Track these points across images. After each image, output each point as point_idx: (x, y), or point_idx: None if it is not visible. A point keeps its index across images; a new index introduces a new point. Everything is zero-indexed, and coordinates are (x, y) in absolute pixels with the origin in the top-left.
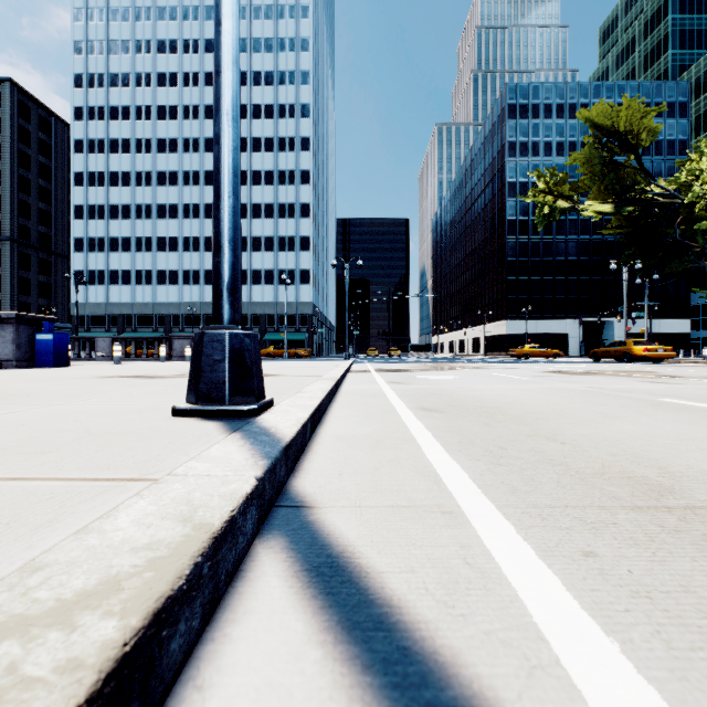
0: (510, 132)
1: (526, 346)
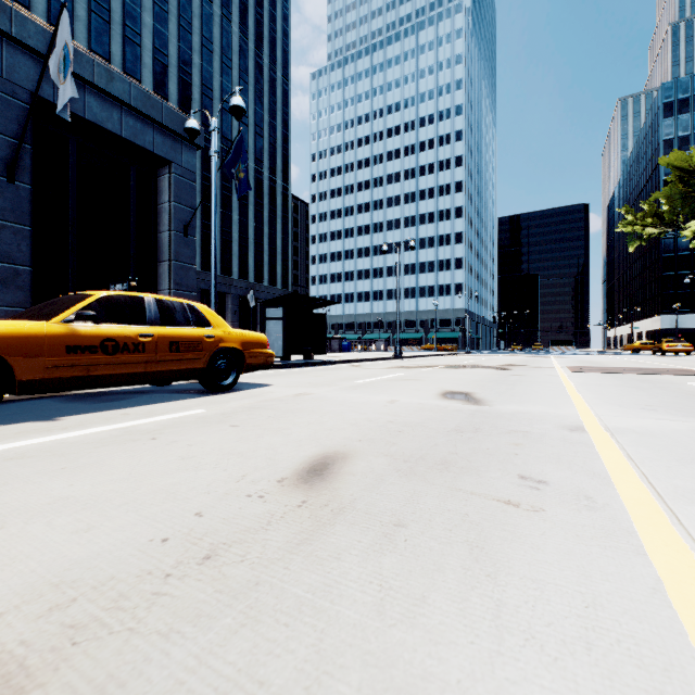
0: (666, 130)
1: (637, 342)
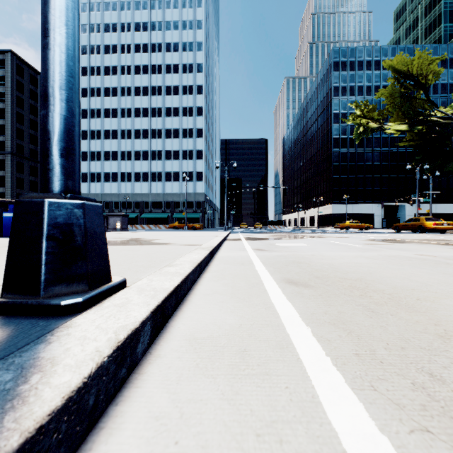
0: (335, 79)
1: (347, 221)
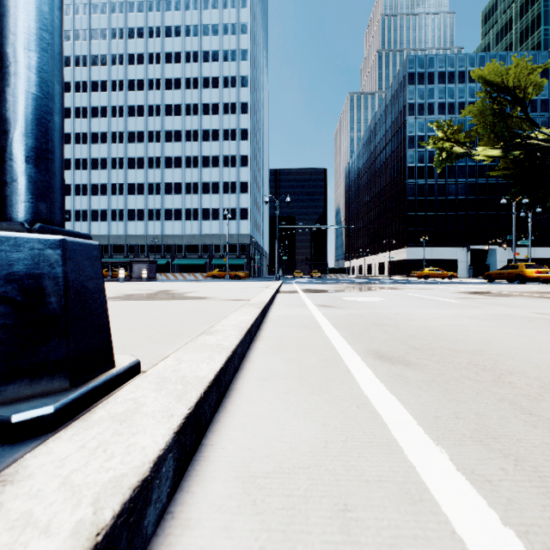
0: (410, 95)
1: (425, 269)
